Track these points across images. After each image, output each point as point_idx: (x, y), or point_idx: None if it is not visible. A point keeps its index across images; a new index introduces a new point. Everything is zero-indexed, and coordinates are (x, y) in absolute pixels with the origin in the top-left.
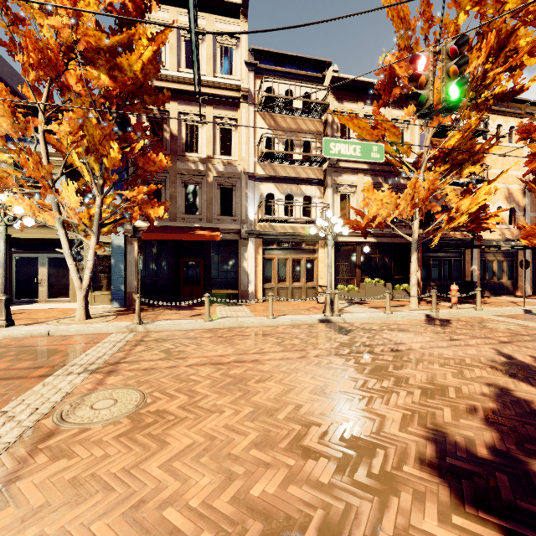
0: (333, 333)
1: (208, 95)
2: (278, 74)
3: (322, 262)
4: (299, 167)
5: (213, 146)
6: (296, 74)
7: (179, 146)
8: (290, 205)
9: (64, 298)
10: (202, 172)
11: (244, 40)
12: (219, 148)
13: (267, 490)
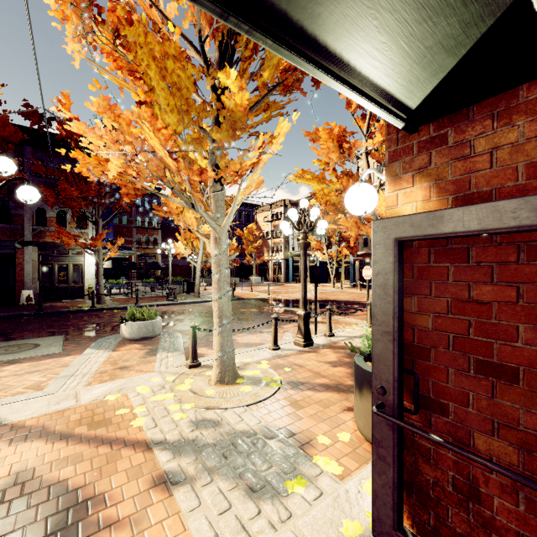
0: None
1: None
2: None
3: None
4: None
5: None
6: None
7: None
8: None
9: (339, 282)
10: None
11: None
12: None
13: (312, 297)
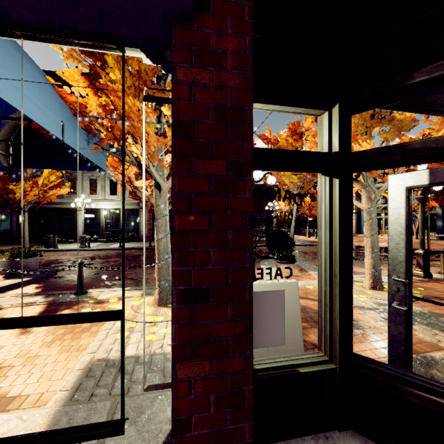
0: None
1: None
2: None
3: None
4: None
5: None
6: None
7: None
8: None
9: None
10: None
11: None
12: None
13: None
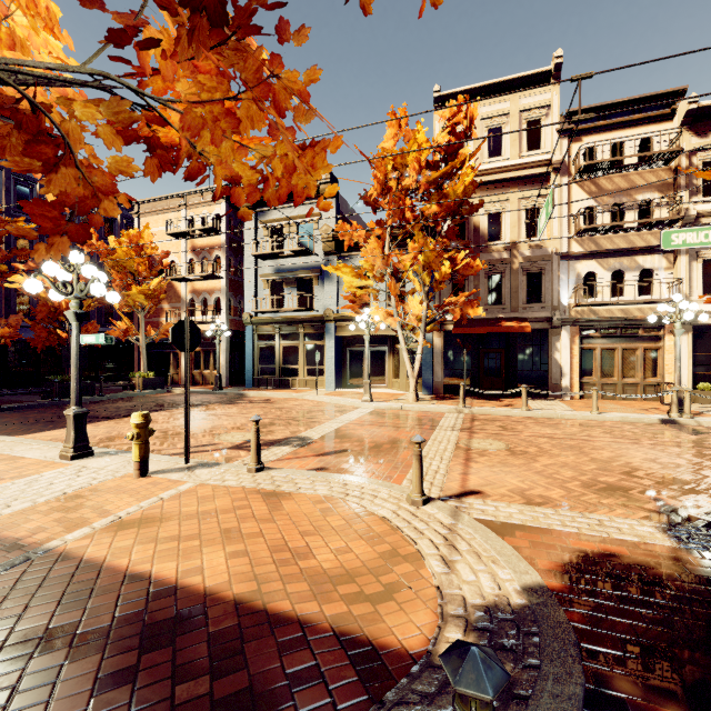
0: (677, 432)
1: (512, 179)
2: (601, 128)
3: (669, 352)
4: (633, 235)
5: (518, 230)
6: (629, 120)
7: (481, 237)
8: (618, 283)
9: (381, 384)
10: (506, 261)
11: (556, 106)
12: (524, 231)
13: (608, 480)
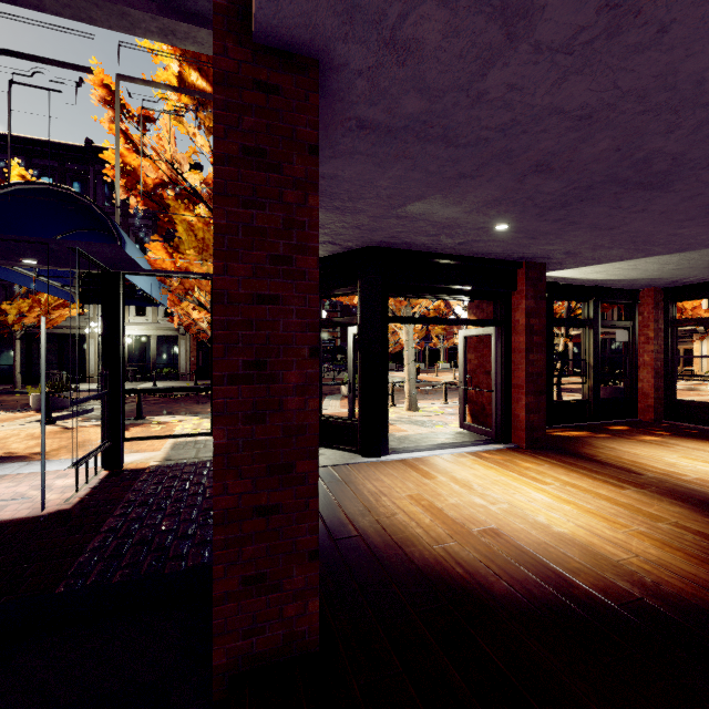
0: None
1: None
2: None
3: (696, 351)
4: None
5: None
6: None
7: None
8: None
9: None
10: None
11: None
12: None
13: None
